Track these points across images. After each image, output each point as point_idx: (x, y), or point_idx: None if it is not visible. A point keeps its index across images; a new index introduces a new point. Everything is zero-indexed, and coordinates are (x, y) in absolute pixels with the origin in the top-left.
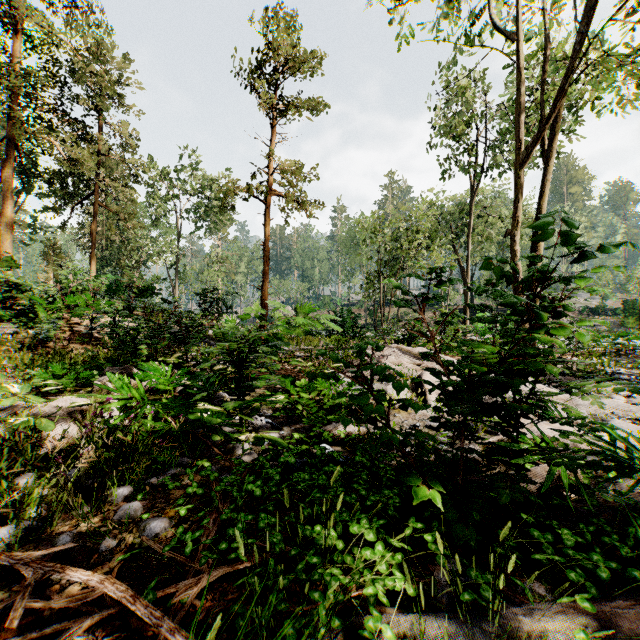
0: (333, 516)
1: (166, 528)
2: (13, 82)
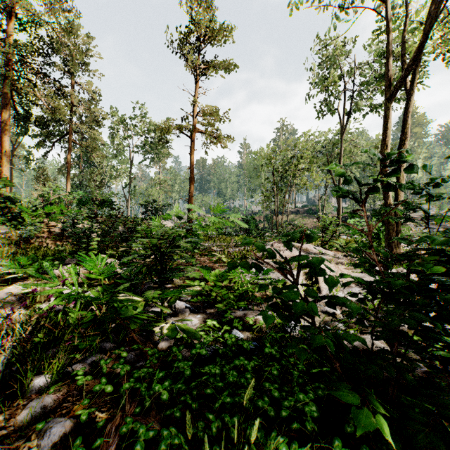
0: (246, 448)
1: (67, 434)
2: (7, 50)
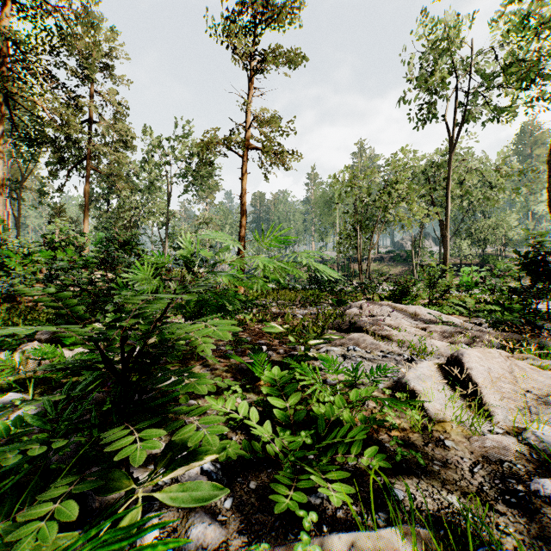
0: None
1: None
2: None
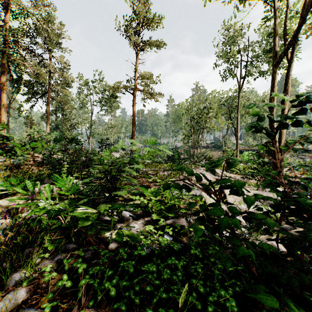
0: None
1: None
2: (4, 33)
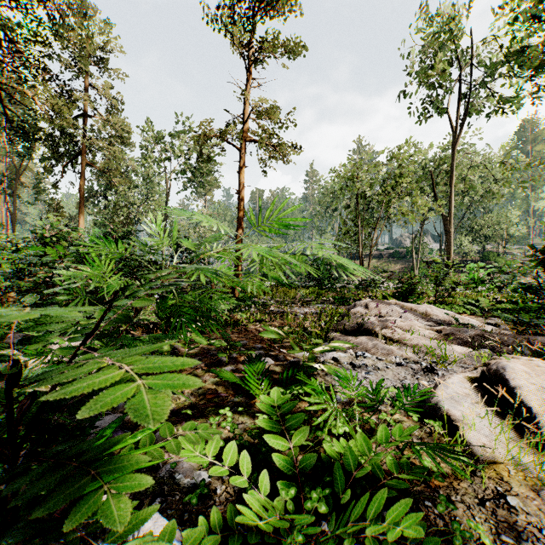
0: None
1: None
2: None
